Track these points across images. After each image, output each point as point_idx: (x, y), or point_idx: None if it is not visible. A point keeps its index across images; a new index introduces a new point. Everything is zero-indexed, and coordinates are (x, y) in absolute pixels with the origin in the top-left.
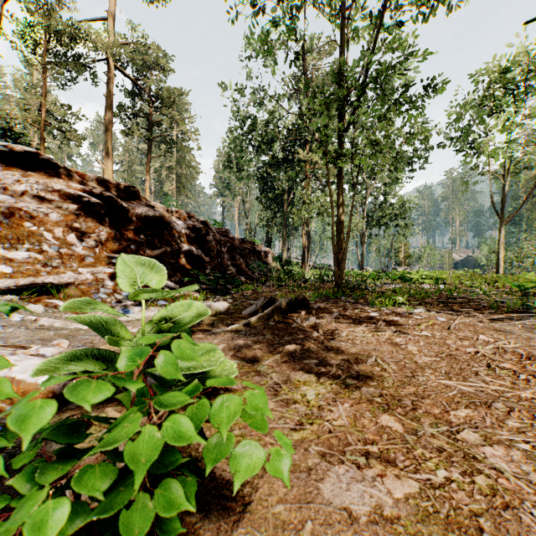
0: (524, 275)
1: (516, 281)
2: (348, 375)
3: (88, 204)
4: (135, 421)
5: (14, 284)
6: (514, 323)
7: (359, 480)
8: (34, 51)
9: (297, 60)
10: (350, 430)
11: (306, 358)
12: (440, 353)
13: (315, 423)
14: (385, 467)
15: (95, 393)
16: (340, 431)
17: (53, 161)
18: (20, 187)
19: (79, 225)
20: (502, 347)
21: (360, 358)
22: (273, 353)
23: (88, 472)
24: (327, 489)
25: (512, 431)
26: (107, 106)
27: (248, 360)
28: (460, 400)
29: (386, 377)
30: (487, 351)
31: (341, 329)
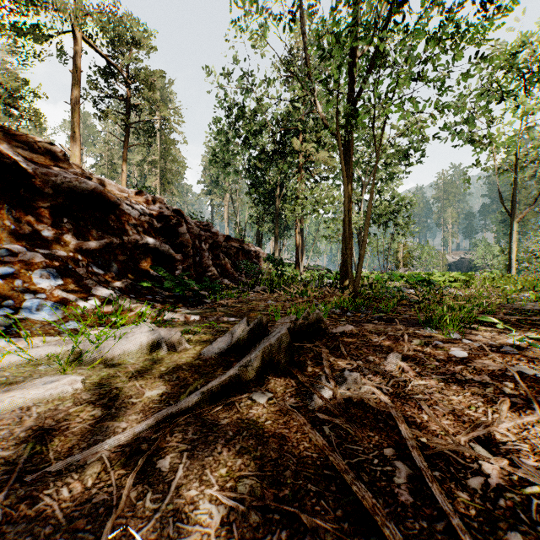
0: None
1: None
2: None
3: None
4: None
5: None
6: None
7: None
8: None
9: (293, 22)
10: None
11: None
12: None
13: None
14: None
15: None
16: None
17: None
18: None
19: None
20: None
21: None
22: None
23: None
24: None
25: None
26: (74, 84)
27: None
28: None
29: None
30: None
31: (449, 426)
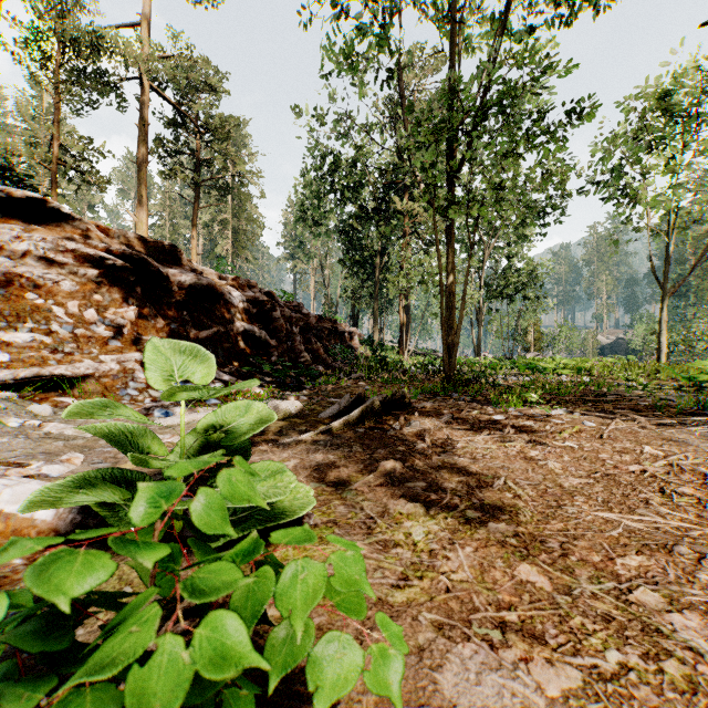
0: (697, 365)
1: (685, 372)
2: (469, 505)
3: (113, 269)
4: (149, 622)
5: (12, 376)
6: (689, 430)
7: (494, 667)
8: (44, 66)
9: (393, 78)
10: (476, 588)
11: (410, 479)
12: (593, 472)
13: (426, 577)
14: (530, 646)
15: (81, 574)
16: (462, 589)
17: (65, 210)
18: (21, 245)
19: (102, 297)
20: (677, 463)
21: (484, 480)
22: (363, 472)
23: (72, 703)
24: (448, 682)
25: (706, 589)
26: (141, 140)
27: (329, 482)
28: (627, 542)
29: (521, 507)
30: (658, 469)
31: (455, 438)
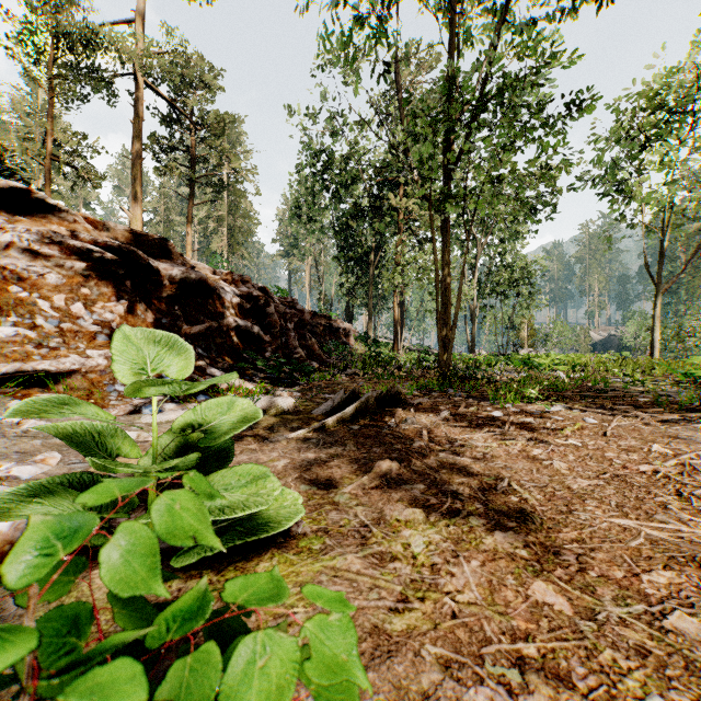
0: (693, 360)
1: (681, 368)
2: (472, 510)
3: (101, 262)
4: None
5: None
6: (695, 427)
7: None
8: (37, 61)
9: (388, 74)
10: (487, 613)
11: (407, 481)
12: (602, 472)
13: (428, 598)
14: (556, 690)
15: None
16: (470, 614)
17: (51, 201)
18: (4, 236)
19: (89, 291)
20: (689, 463)
21: (486, 482)
22: (357, 472)
23: None
24: None
25: None
26: (135, 136)
27: (321, 485)
28: (651, 554)
29: (529, 513)
30: (670, 469)
31: (453, 436)
